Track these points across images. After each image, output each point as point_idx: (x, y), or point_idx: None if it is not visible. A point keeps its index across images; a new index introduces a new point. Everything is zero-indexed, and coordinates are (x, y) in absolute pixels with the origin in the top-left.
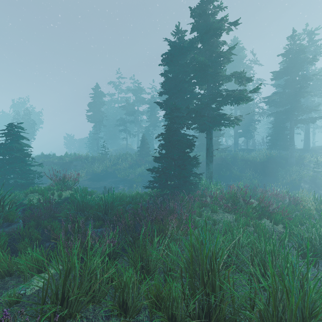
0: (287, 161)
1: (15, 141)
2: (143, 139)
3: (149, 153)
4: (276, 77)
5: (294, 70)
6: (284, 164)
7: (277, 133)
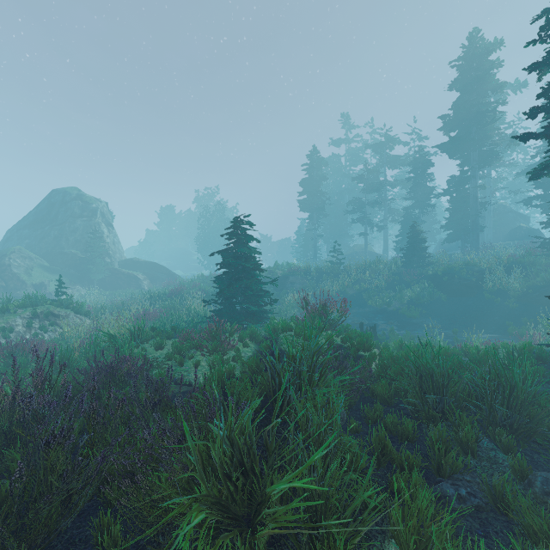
0: None
1: (243, 244)
2: (414, 231)
3: (429, 260)
4: None
5: None
6: None
7: None
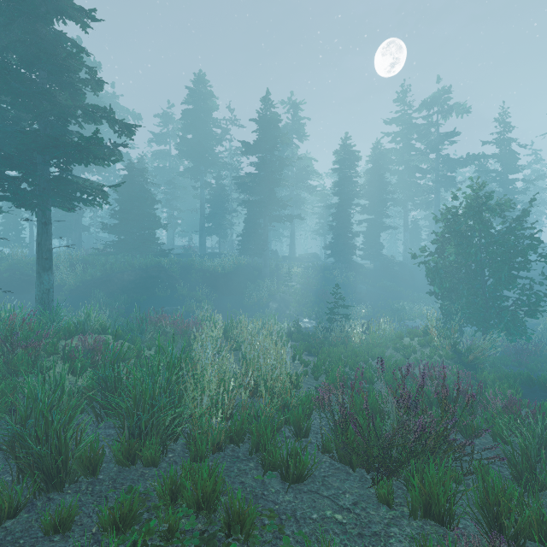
0: (261, 272)
1: None
2: None
3: None
4: (247, 150)
5: (268, 147)
6: (256, 276)
7: (248, 232)
